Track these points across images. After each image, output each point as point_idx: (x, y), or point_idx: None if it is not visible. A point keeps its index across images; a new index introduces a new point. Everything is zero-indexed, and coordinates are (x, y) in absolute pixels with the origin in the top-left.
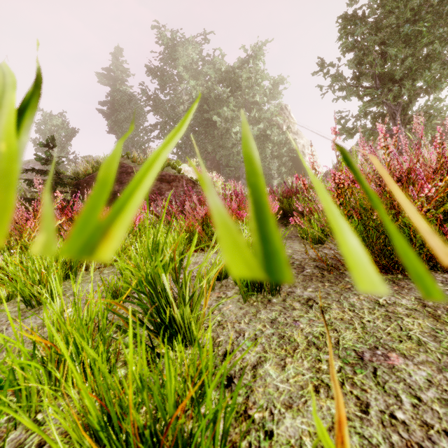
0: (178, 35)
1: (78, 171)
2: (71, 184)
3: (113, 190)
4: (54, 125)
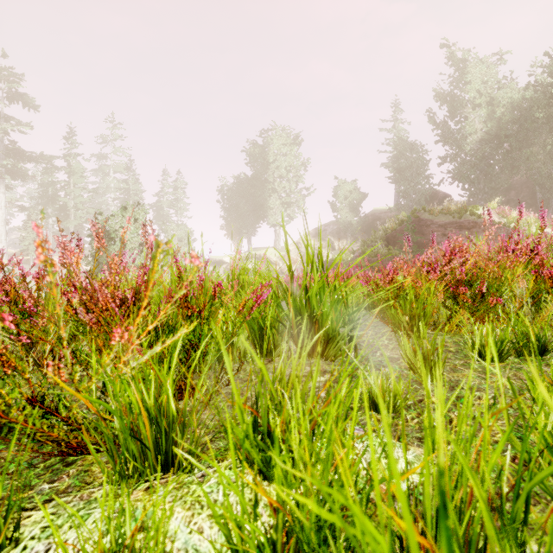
0: (468, 60)
1: (385, 229)
2: (382, 239)
3: (416, 241)
4: (348, 191)
